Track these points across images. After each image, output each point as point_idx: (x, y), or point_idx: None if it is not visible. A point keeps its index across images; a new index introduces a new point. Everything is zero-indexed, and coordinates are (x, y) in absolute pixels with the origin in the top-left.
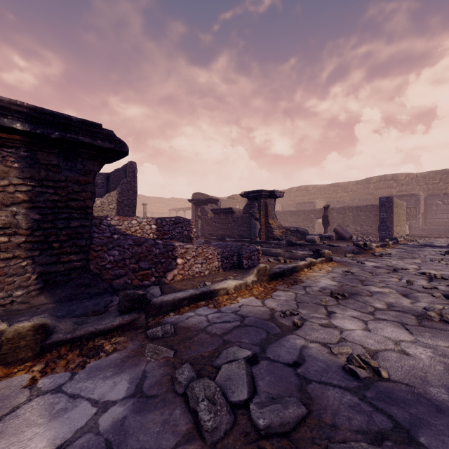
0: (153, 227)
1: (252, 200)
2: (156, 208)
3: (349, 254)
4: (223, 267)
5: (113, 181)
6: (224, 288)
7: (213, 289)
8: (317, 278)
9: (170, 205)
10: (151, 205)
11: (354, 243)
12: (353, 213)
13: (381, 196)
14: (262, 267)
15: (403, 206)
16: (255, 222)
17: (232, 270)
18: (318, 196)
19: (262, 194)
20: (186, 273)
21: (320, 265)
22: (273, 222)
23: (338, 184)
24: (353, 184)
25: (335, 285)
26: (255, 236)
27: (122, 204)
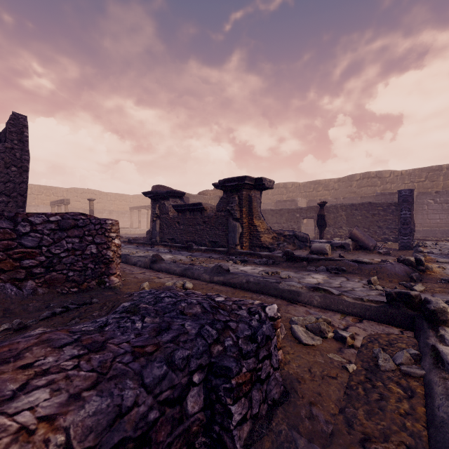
0: None
1: (230, 192)
2: (115, 206)
3: (417, 285)
4: None
5: None
6: None
7: None
8: None
9: (133, 203)
10: (109, 203)
11: (401, 258)
12: (347, 212)
13: (364, 194)
14: None
15: None
16: (235, 224)
17: None
18: (298, 194)
19: (244, 183)
20: None
21: None
22: (259, 224)
23: (319, 182)
24: (335, 182)
25: None
26: (235, 244)
27: None
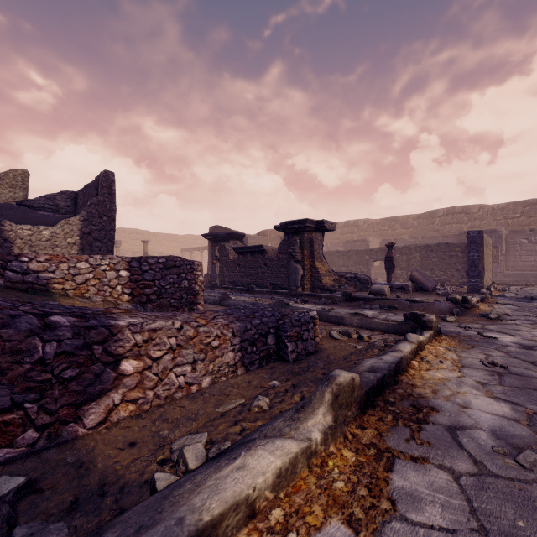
0: (122, 275)
1: (291, 234)
2: (165, 248)
3: (449, 316)
4: (245, 363)
5: (81, 203)
6: (240, 502)
7: (194, 529)
8: (454, 391)
9: (184, 244)
10: (158, 244)
11: (449, 297)
12: (422, 254)
13: (448, 233)
14: (344, 384)
15: (489, 245)
16: (296, 266)
17: (265, 367)
18: (371, 233)
19: (305, 226)
20: (148, 396)
21: (432, 347)
22: (321, 266)
23: (395, 219)
24: (414, 219)
25: (514, 416)
26: (296, 286)
27: (89, 237)
